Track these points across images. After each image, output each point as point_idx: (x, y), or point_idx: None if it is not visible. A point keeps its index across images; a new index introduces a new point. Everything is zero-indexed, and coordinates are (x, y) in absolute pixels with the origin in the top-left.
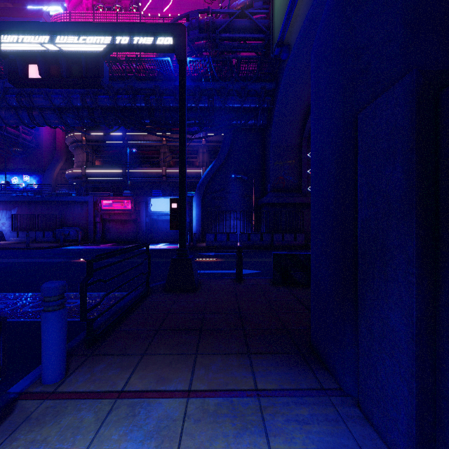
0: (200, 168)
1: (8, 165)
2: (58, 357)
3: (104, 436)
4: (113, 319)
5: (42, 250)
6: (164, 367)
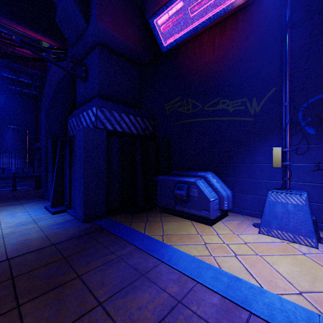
0: None
1: None
2: None
3: None
4: None
5: None
6: None
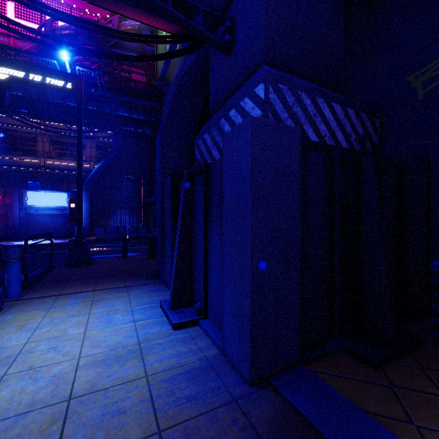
0: (87, 162)
1: None
2: (19, 285)
3: (59, 301)
4: (35, 278)
5: None
6: (79, 287)
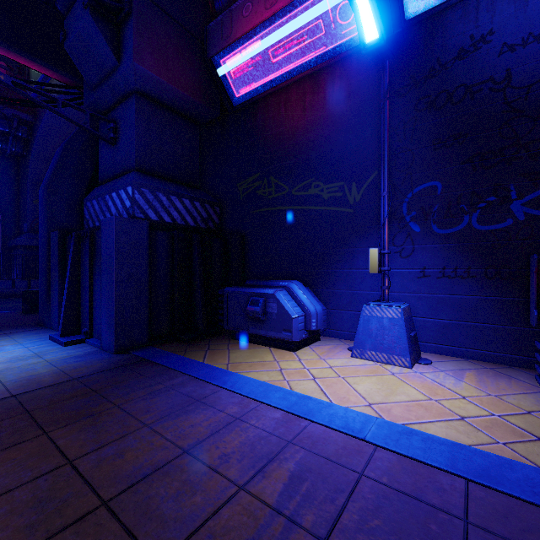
0: None
1: None
2: None
3: None
4: None
5: None
6: None
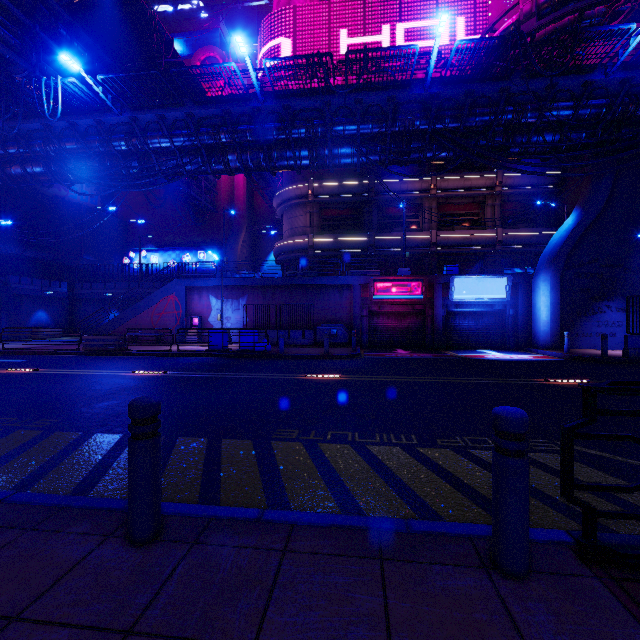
0: (491, 229)
1: (175, 237)
2: None
3: None
4: None
5: (356, 359)
6: None
